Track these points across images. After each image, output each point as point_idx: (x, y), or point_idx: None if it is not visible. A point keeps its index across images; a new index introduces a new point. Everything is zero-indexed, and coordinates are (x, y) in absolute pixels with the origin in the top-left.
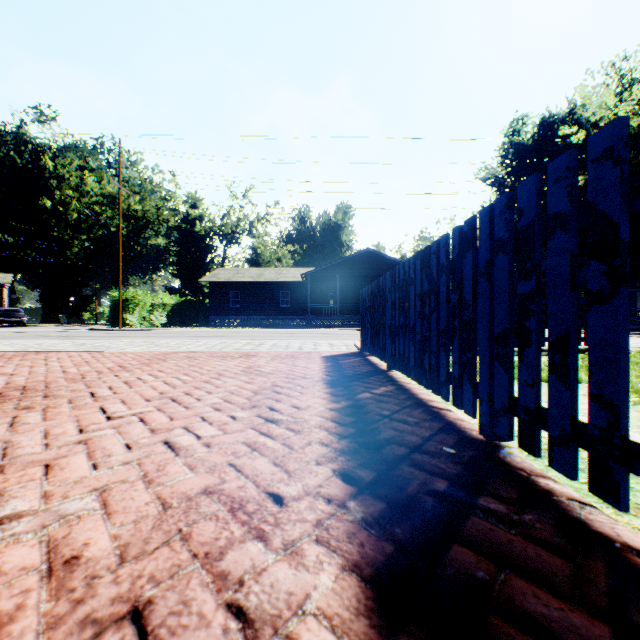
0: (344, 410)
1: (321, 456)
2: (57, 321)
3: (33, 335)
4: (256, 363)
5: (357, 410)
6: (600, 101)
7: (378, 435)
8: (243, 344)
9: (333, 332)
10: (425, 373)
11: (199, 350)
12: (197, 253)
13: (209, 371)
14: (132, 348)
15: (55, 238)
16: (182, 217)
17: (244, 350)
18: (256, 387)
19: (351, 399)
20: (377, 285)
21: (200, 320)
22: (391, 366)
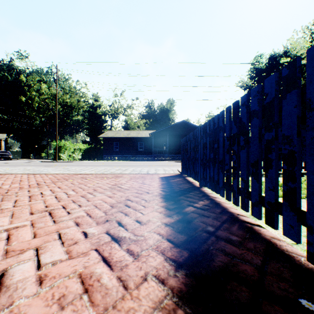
0: (176, 225)
1: (157, 307)
2: (29, 157)
3: (10, 164)
4: (120, 182)
5: (187, 225)
6: (300, 46)
7: (212, 262)
8: (116, 169)
9: (165, 163)
10: (234, 193)
11: (90, 173)
12: (98, 123)
13: (89, 187)
14: (54, 172)
15: (28, 116)
16: (90, 105)
17: (116, 173)
18: (114, 201)
19: (180, 213)
20: (192, 135)
21: (98, 157)
22: (203, 185)
